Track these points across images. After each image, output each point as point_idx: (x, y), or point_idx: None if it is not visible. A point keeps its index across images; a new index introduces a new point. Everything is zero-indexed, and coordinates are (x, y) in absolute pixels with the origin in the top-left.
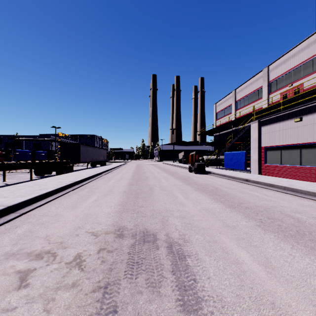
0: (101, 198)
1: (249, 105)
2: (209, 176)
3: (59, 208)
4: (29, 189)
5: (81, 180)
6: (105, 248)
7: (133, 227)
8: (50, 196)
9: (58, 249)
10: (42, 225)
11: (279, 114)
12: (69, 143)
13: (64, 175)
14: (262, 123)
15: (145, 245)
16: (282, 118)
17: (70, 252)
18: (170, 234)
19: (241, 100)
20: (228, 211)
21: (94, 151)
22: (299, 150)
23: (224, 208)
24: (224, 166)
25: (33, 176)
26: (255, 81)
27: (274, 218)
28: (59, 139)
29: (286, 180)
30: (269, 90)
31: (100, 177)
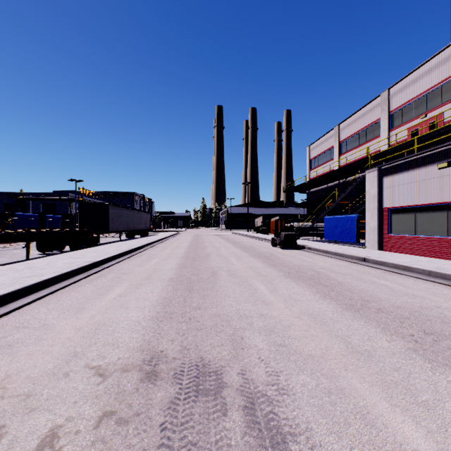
0: (130, 292)
1: (359, 148)
2: (303, 253)
3: (53, 310)
4: (12, 276)
5: (105, 260)
6: (114, 410)
7: (178, 354)
8: (45, 288)
9: (14, 414)
10: (8, 349)
11: (412, 158)
12: (92, 204)
13: (81, 251)
14: (385, 172)
15: (198, 401)
16: (417, 163)
17: (38, 423)
18: (248, 373)
19: (348, 141)
20: (348, 316)
21: (131, 216)
22: (445, 213)
23: (340, 310)
24: (325, 237)
25: (36, 252)
26: (369, 112)
27: (436, 334)
28: (81, 198)
29: (427, 260)
30: (391, 124)
31: (137, 255)
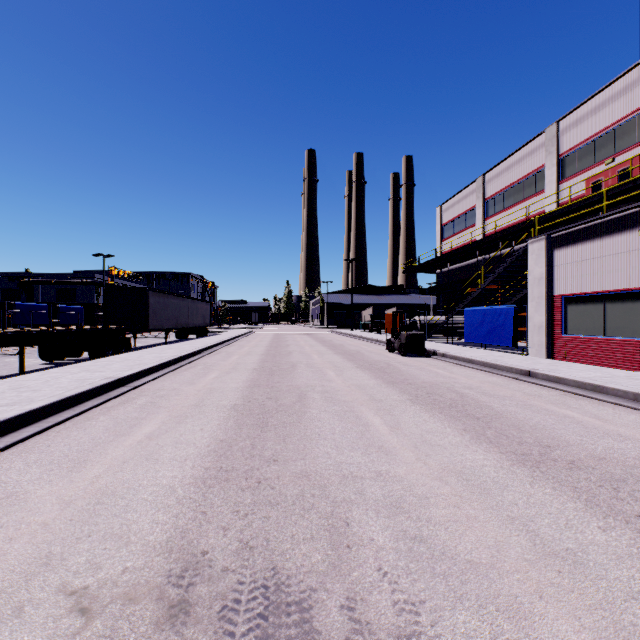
0: (167, 429)
1: (514, 208)
2: (435, 362)
3: (34, 465)
4: None
5: (136, 375)
6: None
7: (233, 559)
8: (32, 424)
9: None
10: None
11: (599, 220)
12: (124, 289)
13: (104, 359)
14: (557, 242)
15: None
16: (607, 228)
17: None
18: (360, 605)
19: (497, 198)
20: (523, 477)
21: (182, 307)
22: None
23: (508, 465)
24: (465, 338)
25: (40, 360)
26: (528, 156)
27: None
28: (112, 281)
29: (626, 376)
30: (561, 173)
31: (187, 366)
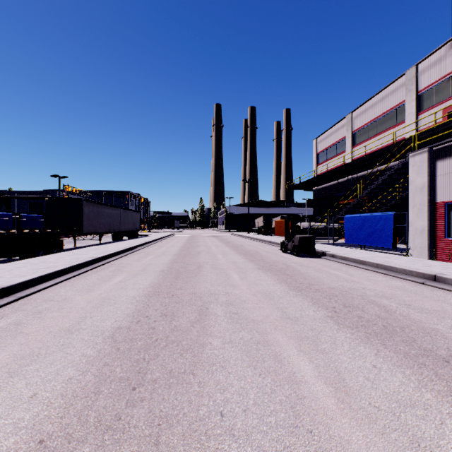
0: None
1: (377, 137)
2: (328, 263)
3: None
4: None
5: (33, 281)
6: None
7: None
8: None
9: None
10: None
11: None
12: (62, 200)
13: (22, 261)
14: (440, 153)
15: None
16: None
17: None
18: None
19: (363, 130)
20: None
21: (114, 215)
22: None
23: None
24: (346, 240)
25: None
26: (390, 94)
27: None
28: (66, 196)
29: None
30: (419, 106)
31: (100, 267)
